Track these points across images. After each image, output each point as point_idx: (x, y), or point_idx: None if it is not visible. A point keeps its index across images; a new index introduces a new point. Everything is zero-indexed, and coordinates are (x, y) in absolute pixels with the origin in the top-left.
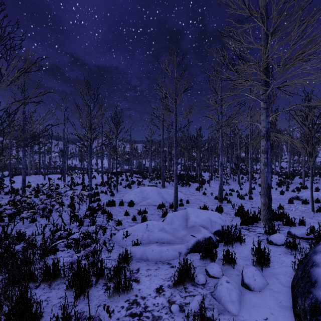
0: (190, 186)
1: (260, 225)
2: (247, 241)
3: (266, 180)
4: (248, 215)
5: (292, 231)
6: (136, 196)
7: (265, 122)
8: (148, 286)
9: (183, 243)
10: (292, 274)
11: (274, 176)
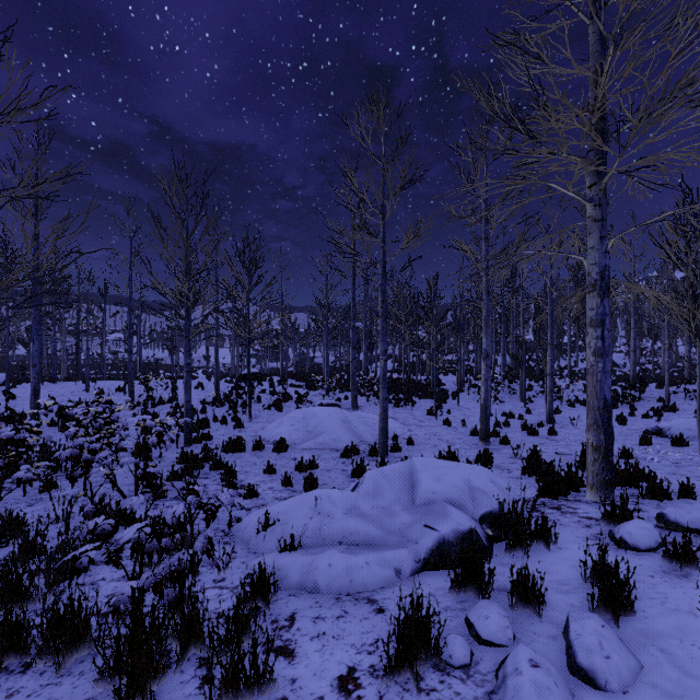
0: (415, 405)
1: (585, 498)
2: (561, 539)
3: (601, 391)
4: (555, 473)
5: (670, 515)
6: (293, 428)
7: (597, 251)
8: (318, 670)
9: (406, 546)
10: (699, 635)
11: None
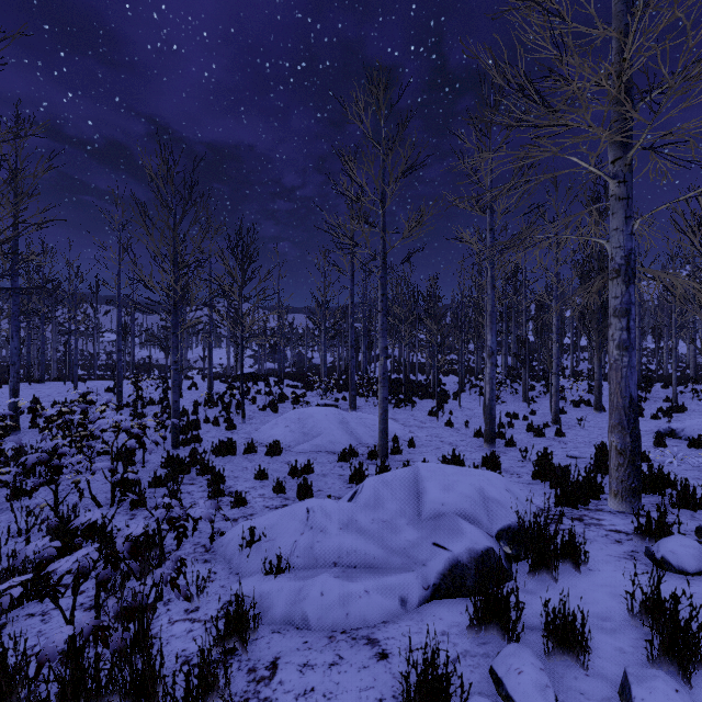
0: (416, 406)
1: (607, 507)
2: (591, 558)
3: (626, 388)
4: (574, 479)
5: None
6: (288, 430)
7: (621, 233)
8: None
9: (413, 569)
10: None
11: (604, 383)
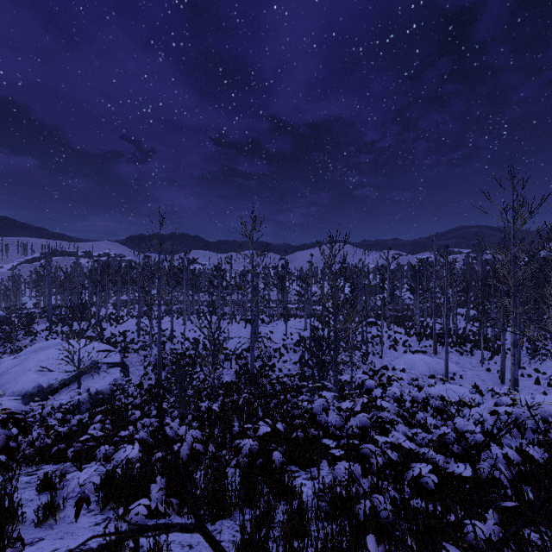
0: (474, 355)
1: None
2: None
3: (513, 375)
4: None
5: None
6: (406, 363)
7: (512, 334)
8: None
9: None
10: None
11: None
